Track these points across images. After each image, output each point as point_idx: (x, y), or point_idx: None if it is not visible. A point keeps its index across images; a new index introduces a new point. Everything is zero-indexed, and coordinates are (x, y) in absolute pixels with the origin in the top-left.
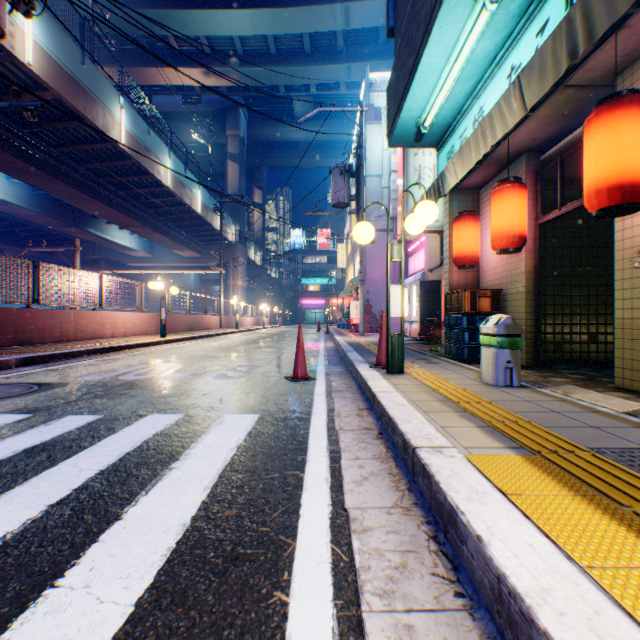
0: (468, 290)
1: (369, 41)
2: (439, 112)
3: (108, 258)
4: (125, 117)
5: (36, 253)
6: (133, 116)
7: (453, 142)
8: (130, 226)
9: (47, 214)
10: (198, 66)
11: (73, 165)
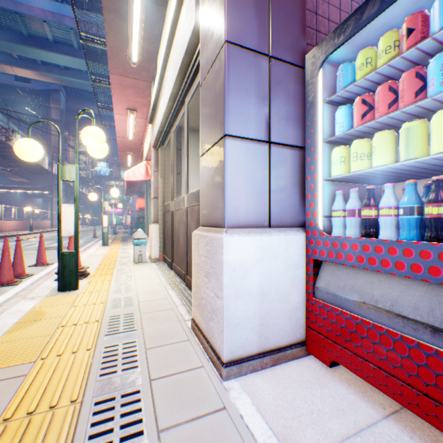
0: (138, 218)
1: None
2: None
3: None
4: None
5: None
6: (2, 118)
7: None
8: None
9: None
10: (33, 70)
11: None
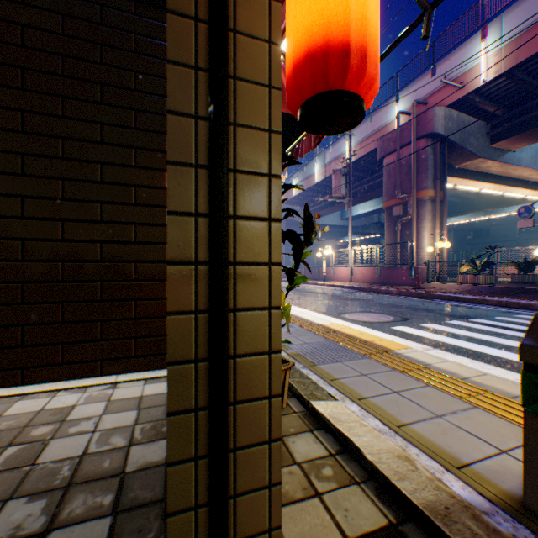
0: None
1: None
2: None
3: None
4: None
5: None
6: None
7: None
8: None
9: None
10: None
11: None
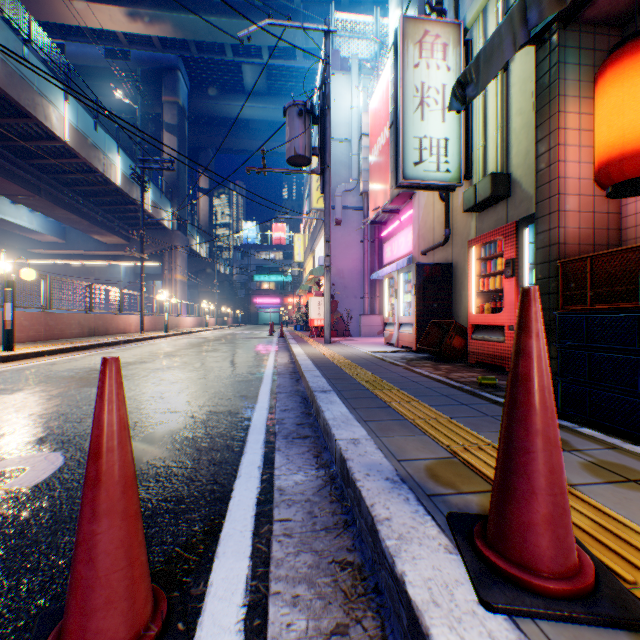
0: None
1: None
2: None
3: (3, 242)
4: None
5: None
6: None
7: None
8: (17, 195)
9: None
10: (120, 4)
11: None
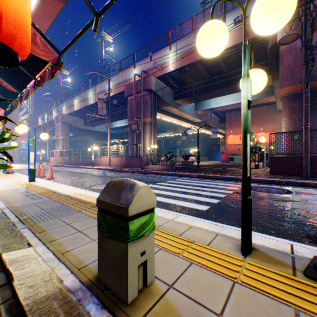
0: None
1: None
2: None
3: None
4: None
5: None
6: None
7: None
8: None
9: None
10: None
11: None
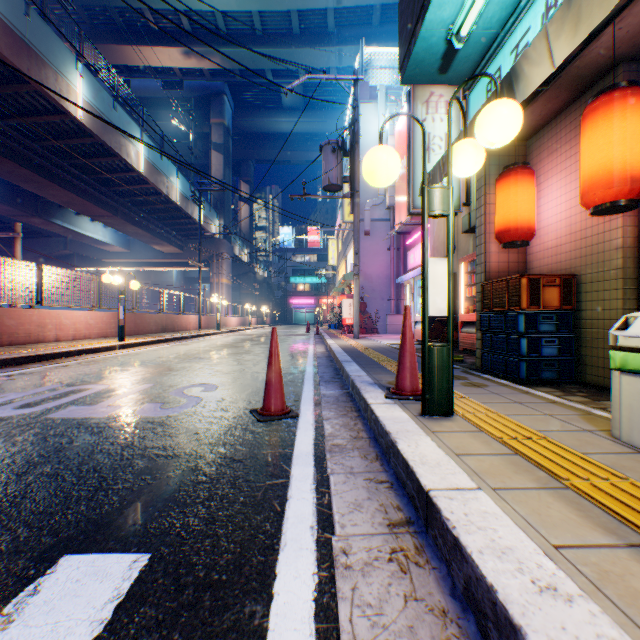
0: (527, 276)
1: (362, 23)
2: (484, 11)
3: (81, 253)
4: (84, 86)
5: (0, 247)
6: (95, 86)
7: (499, 62)
8: (100, 216)
9: (2, 201)
10: (177, 45)
11: (24, 141)
